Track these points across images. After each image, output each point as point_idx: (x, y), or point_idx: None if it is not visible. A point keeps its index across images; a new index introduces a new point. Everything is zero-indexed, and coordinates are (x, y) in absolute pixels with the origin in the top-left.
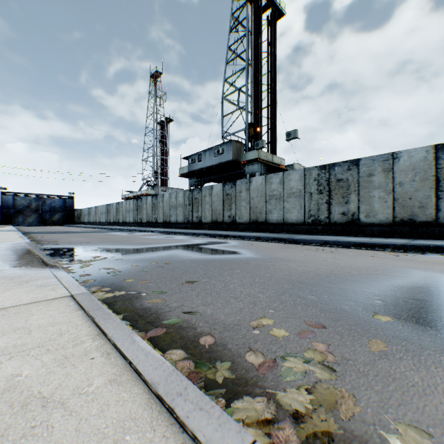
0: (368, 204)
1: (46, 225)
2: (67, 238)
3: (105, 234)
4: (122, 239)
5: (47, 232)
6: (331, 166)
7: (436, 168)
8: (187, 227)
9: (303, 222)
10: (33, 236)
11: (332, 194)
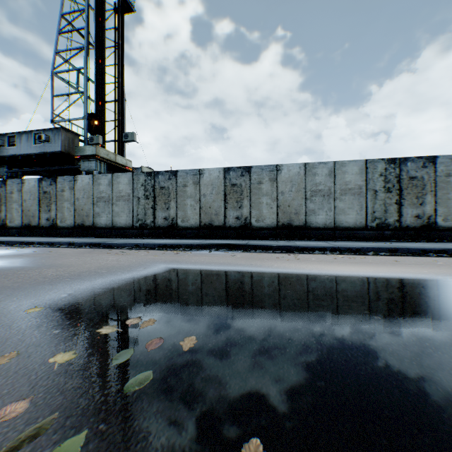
0: (183, 210)
1: None
2: None
3: None
4: None
5: None
6: (156, 173)
7: (225, 186)
8: None
9: (132, 226)
10: None
11: (157, 200)
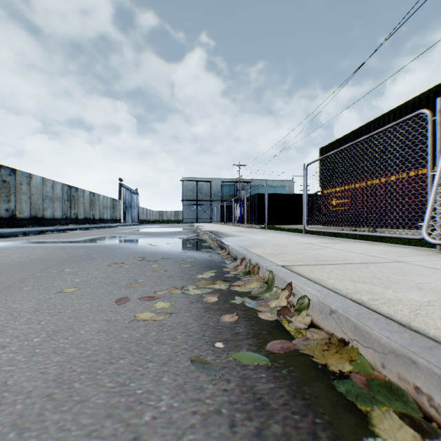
0: None
1: None
2: None
3: None
4: None
5: None
6: None
7: None
8: None
9: None
10: None
11: None
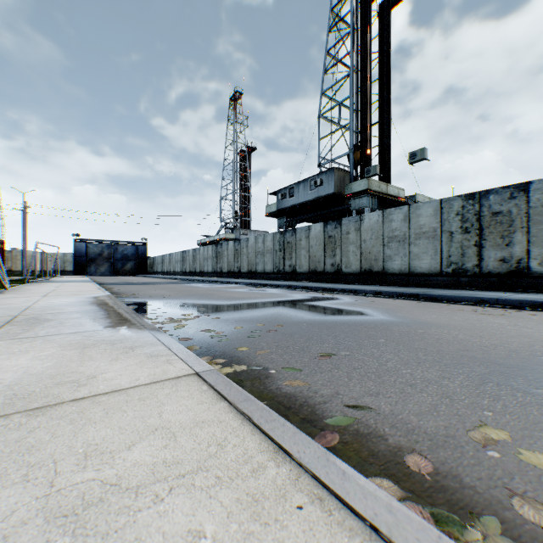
0: None
1: (117, 275)
2: (145, 291)
3: (184, 286)
4: (206, 292)
5: (122, 283)
6: (482, 194)
7: None
8: (277, 278)
9: (439, 272)
10: (109, 287)
11: (484, 233)
